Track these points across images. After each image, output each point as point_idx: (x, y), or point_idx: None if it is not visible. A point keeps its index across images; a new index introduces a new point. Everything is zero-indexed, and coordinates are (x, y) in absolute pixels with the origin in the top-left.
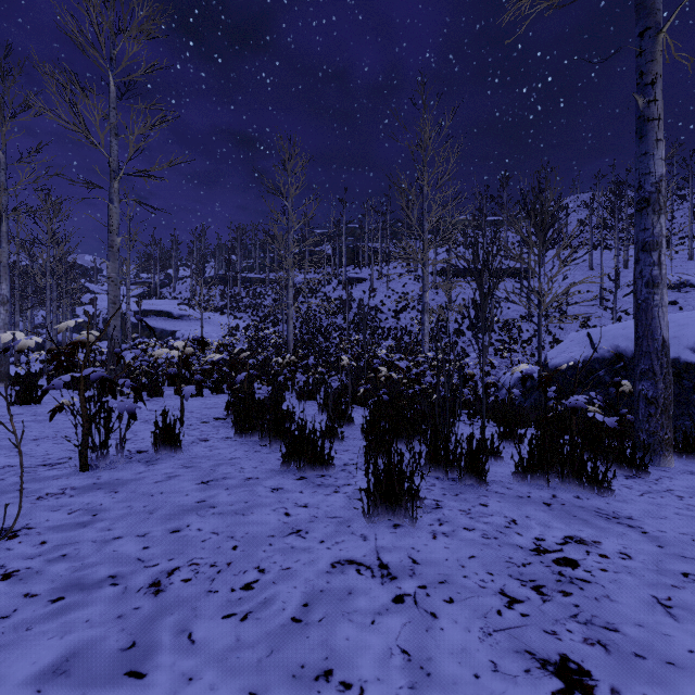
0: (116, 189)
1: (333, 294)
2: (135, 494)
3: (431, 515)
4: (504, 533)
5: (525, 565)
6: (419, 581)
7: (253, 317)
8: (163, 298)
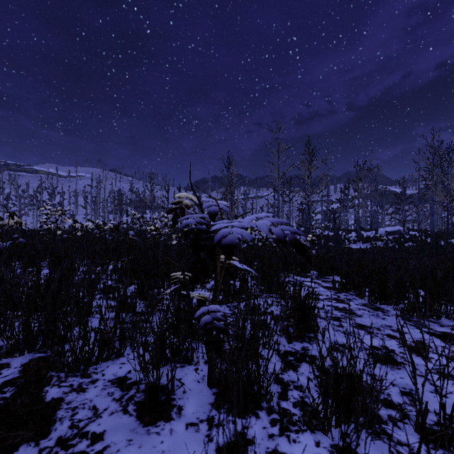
0: None
1: None
2: None
3: None
4: None
5: None
6: None
7: None
8: None
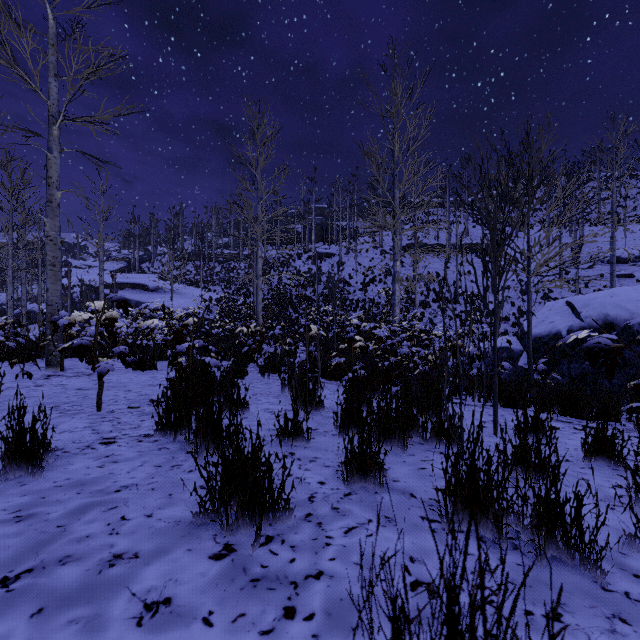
0: (56, 137)
1: (303, 268)
2: None
3: None
4: None
5: None
6: None
7: (226, 290)
8: (142, 272)
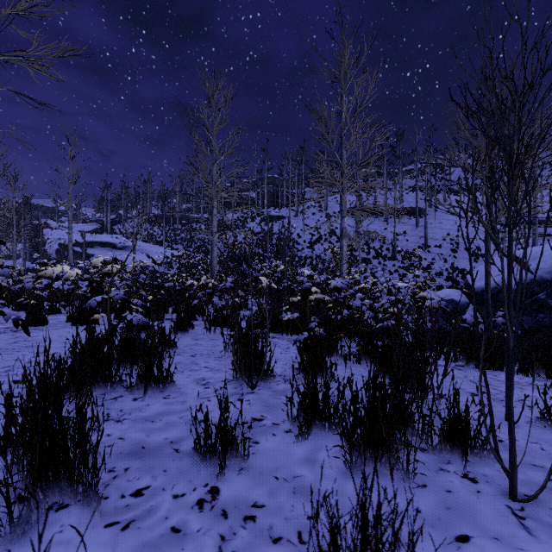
0: None
1: (257, 229)
2: None
3: None
4: None
5: None
6: None
7: (187, 248)
8: (113, 233)
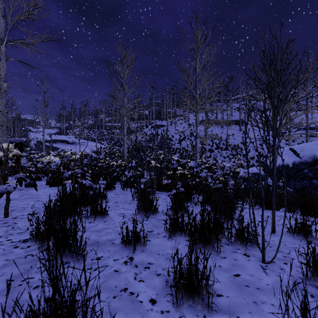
0: (3, 51)
1: (149, 132)
2: None
3: None
4: None
5: None
6: None
7: (109, 143)
8: (67, 134)
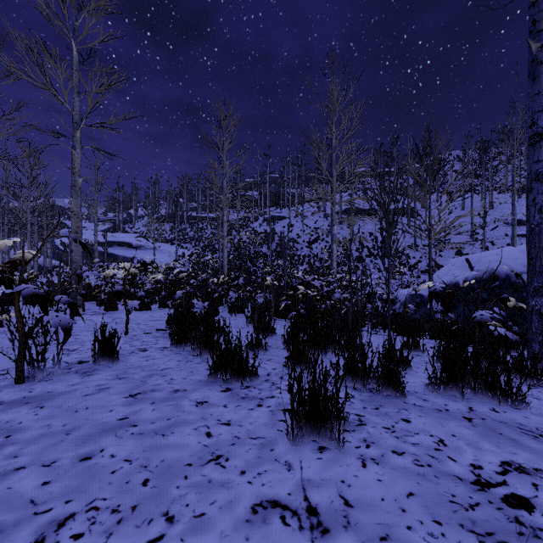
0: (78, 138)
1: (260, 229)
2: (59, 410)
3: (356, 434)
4: (436, 458)
5: (472, 507)
6: (356, 536)
7: (196, 247)
8: (125, 232)
